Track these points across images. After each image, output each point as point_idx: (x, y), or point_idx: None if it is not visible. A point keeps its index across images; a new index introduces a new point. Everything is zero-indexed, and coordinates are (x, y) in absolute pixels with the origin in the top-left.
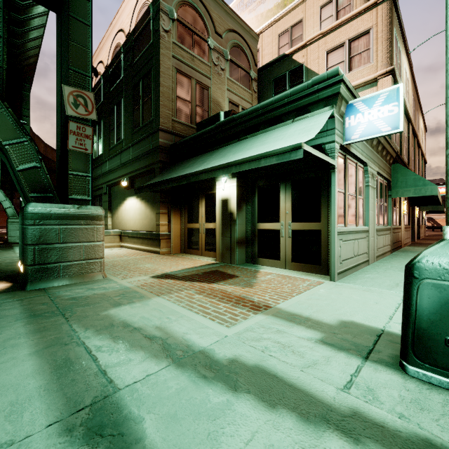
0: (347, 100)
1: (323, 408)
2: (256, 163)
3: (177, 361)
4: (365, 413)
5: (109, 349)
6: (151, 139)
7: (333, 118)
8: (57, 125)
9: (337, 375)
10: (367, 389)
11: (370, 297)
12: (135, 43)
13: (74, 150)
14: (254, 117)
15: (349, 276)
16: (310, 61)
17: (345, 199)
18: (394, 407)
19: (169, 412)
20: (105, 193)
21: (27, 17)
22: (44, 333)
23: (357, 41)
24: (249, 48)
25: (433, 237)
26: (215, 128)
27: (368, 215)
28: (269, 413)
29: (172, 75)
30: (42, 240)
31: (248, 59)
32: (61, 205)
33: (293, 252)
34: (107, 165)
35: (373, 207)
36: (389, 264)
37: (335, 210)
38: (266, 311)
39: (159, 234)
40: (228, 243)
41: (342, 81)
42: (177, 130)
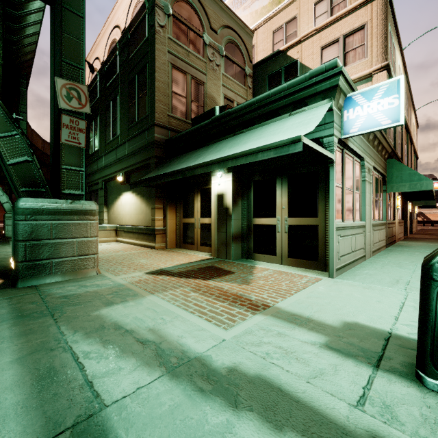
0: (345, 93)
1: (336, 431)
2: (253, 156)
3: (171, 370)
4: (385, 437)
5: (97, 355)
6: (147, 134)
7: (331, 111)
8: (50, 119)
9: (348, 388)
10: (383, 405)
11: (371, 295)
12: (131, 38)
13: (67, 144)
14: (250, 111)
15: (347, 272)
16: (304, 57)
17: (343, 194)
18: (417, 429)
19: (161, 436)
20: (101, 189)
21: (23, 13)
22: (30, 336)
23: (352, 36)
24: (244, 45)
25: (425, 231)
26: (211, 123)
27: (365, 210)
28: (276, 437)
29: (167, 70)
30: (33, 236)
31: (242, 56)
32: (53, 200)
33: (290, 247)
34: (103, 160)
35: (369, 202)
36: (385, 259)
37: (334, 205)
38: (265, 310)
39: (154, 229)
40: (223, 238)
41: (341, 72)
42: (172, 125)
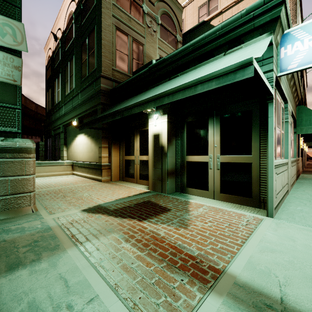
0: (283, 29)
1: None
2: (191, 90)
3: None
4: None
5: None
6: (95, 85)
7: (270, 46)
8: None
9: None
10: None
11: None
12: (83, 7)
13: (0, 81)
14: (184, 55)
15: (282, 210)
16: None
17: (275, 132)
18: None
19: None
20: (62, 132)
21: None
22: None
23: None
24: (175, 17)
25: None
26: (148, 71)
27: (288, 148)
28: None
29: (112, 31)
30: None
31: (174, 25)
32: None
33: (222, 183)
34: (63, 109)
35: (290, 141)
36: (305, 192)
37: (273, 142)
38: (217, 282)
39: (101, 165)
40: (159, 174)
41: (284, 2)
42: (116, 77)
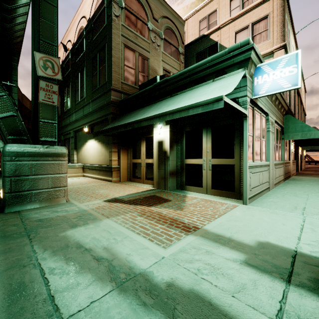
0: (256, 64)
1: None
2: (185, 112)
3: (119, 285)
4: None
5: (60, 271)
6: (106, 96)
7: (245, 77)
8: (32, 84)
9: (267, 302)
10: None
11: (277, 218)
12: (94, 25)
13: (43, 103)
14: (183, 78)
15: (257, 200)
16: (223, 39)
17: (253, 141)
18: None
19: None
20: (72, 137)
21: (14, 7)
22: (8, 254)
23: (258, 24)
24: (178, 30)
25: (311, 169)
26: (153, 87)
27: (269, 153)
28: None
29: (121, 49)
30: (17, 173)
31: (177, 39)
32: (33, 145)
33: (213, 181)
34: (74, 116)
35: (272, 147)
36: (284, 190)
37: (247, 149)
38: (195, 232)
39: (111, 167)
40: (163, 174)
41: (253, 48)
42: (124, 89)
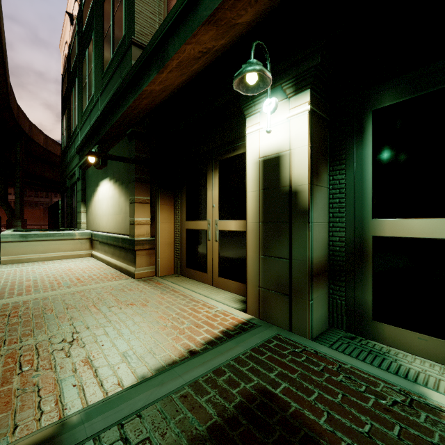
0: None
1: None
2: None
3: None
4: None
5: None
6: (122, 67)
7: None
8: None
9: None
10: None
11: None
12: None
13: None
14: None
15: None
16: None
17: None
18: None
19: None
20: (78, 179)
21: None
22: None
23: None
24: None
25: None
26: None
27: None
28: None
29: None
30: None
31: None
32: None
33: None
34: (79, 138)
35: None
36: None
37: None
38: None
39: (133, 241)
40: (281, 274)
41: None
42: None
